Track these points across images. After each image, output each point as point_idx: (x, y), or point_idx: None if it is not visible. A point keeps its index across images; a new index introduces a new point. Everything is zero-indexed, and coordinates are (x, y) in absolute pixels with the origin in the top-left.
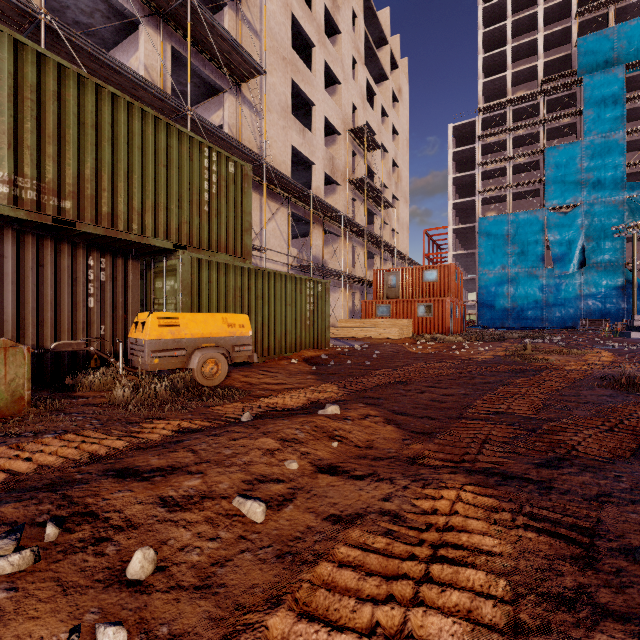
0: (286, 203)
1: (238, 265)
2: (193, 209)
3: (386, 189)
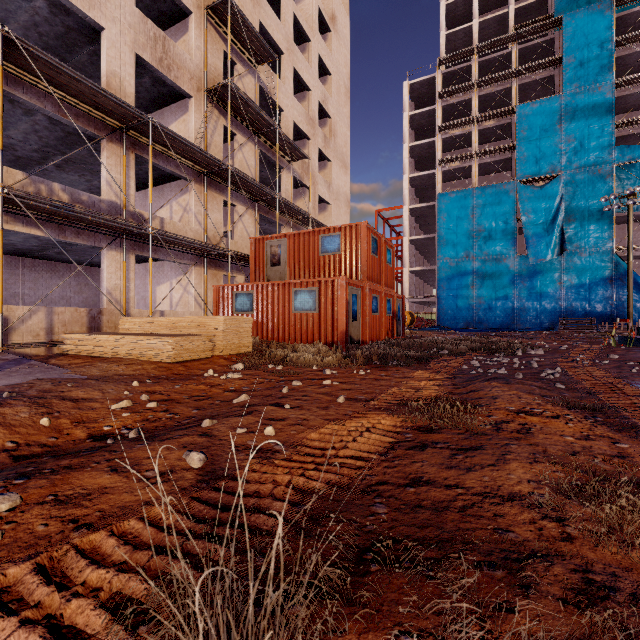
0: None
1: None
2: None
3: (308, 141)
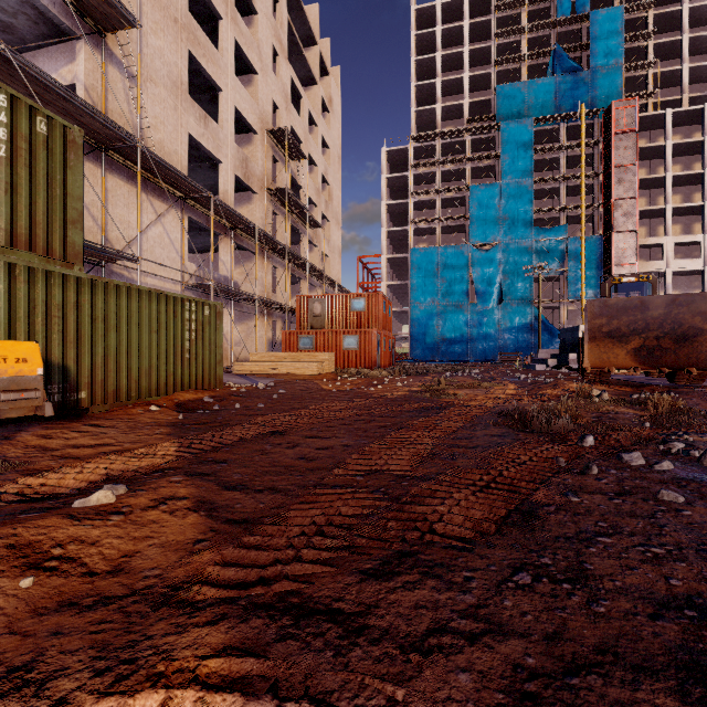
0: (179, 205)
1: (55, 271)
2: None
3: (315, 207)
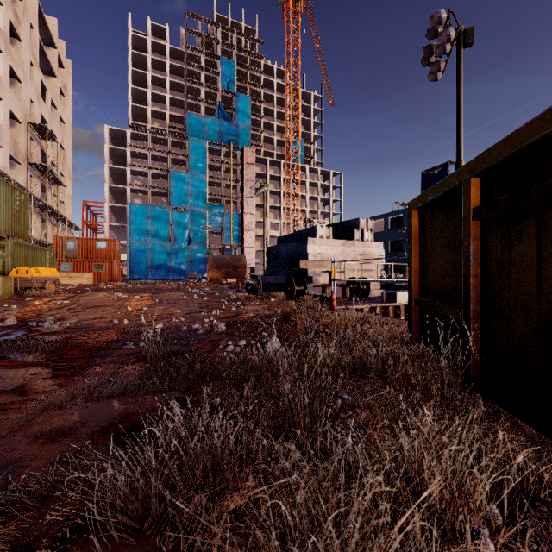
0: None
1: (26, 244)
2: (12, 219)
3: (54, 166)
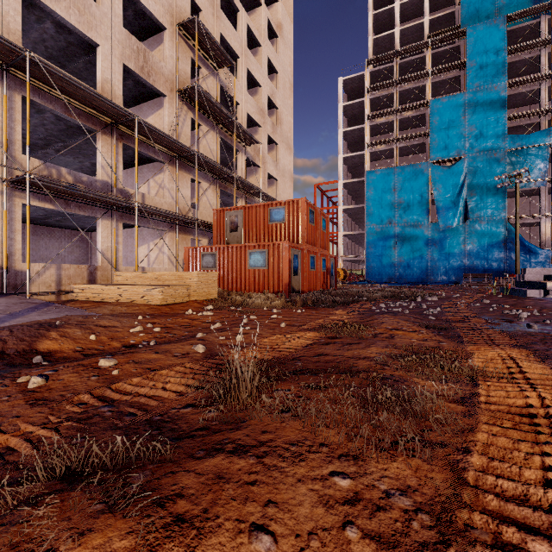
0: (3, 77)
1: None
2: None
3: (259, 128)
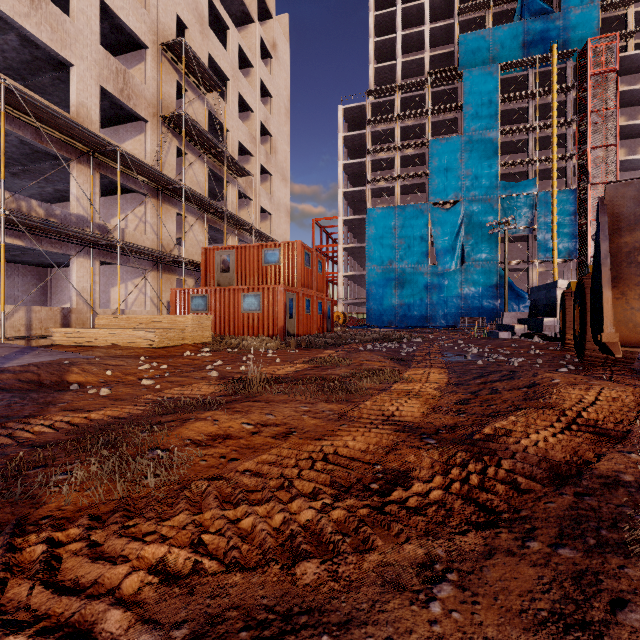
0: None
1: None
2: None
3: (252, 157)
